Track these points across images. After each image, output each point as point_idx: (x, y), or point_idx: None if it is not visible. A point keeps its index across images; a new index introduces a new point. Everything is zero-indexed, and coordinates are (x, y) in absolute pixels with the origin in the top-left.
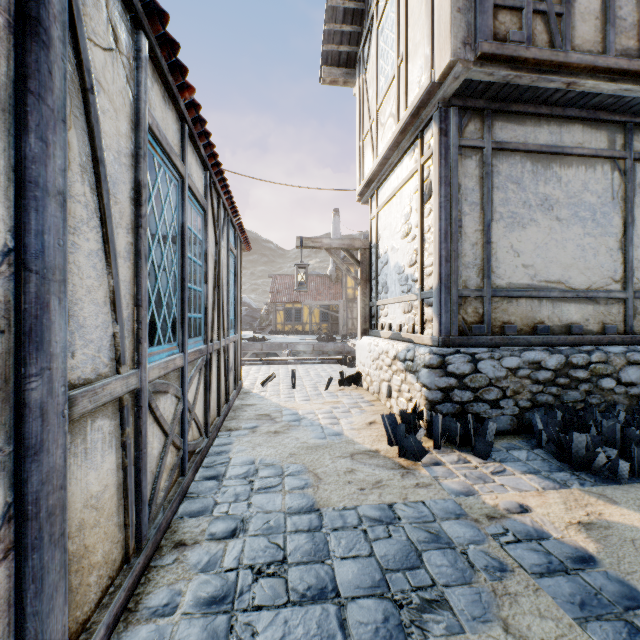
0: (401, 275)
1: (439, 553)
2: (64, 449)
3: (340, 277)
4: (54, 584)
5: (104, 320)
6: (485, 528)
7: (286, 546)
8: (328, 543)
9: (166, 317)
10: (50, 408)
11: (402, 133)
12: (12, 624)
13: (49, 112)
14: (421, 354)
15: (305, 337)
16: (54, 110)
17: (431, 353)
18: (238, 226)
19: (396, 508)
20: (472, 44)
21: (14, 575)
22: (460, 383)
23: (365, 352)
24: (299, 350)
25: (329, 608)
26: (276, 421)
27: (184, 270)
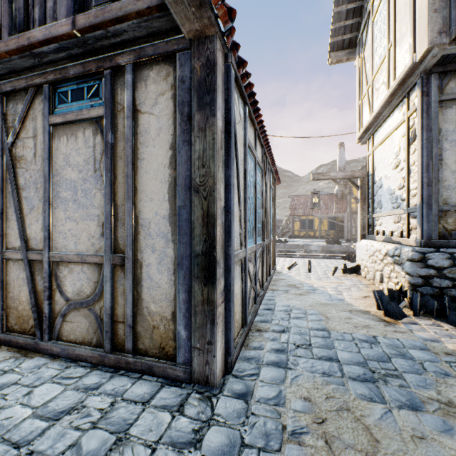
0: (392, 196)
1: (403, 360)
2: (234, 272)
3: (345, 195)
4: (232, 316)
5: (238, 228)
6: (441, 357)
7: (310, 340)
8: (333, 344)
9: (250, 227)
10: (232, 257)
11: (391, 96)
12: (224, 323)
13: (232, 159)
14: (405, 252)
15: (316, 240)
16: (232, 158)
17: (413, 251)
18: (274, 171)
19: (377, 338)
20: (447, 31)
21: (224, 308)
22: (439, 273)
23: (363, 251)
24: (311, 249)
25: (334, 364)
26: (299, 289)
27: (256, 203)
